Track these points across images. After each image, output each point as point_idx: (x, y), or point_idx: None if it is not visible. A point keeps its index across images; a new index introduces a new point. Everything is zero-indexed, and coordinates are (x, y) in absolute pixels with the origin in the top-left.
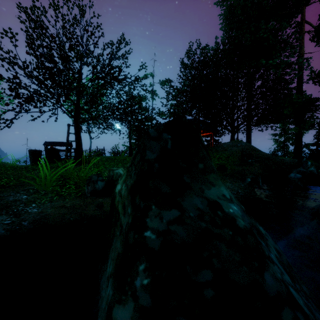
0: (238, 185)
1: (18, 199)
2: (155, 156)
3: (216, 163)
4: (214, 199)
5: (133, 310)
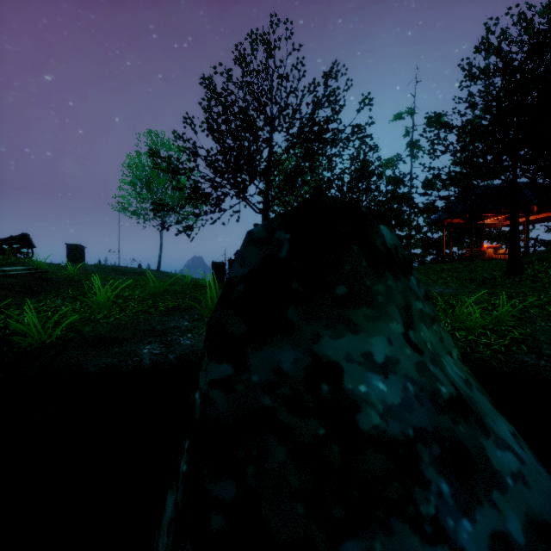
0: None
1: (178, 326)
2: (245, 271)
3: None
4: (334, 359)
5: (174, 504)
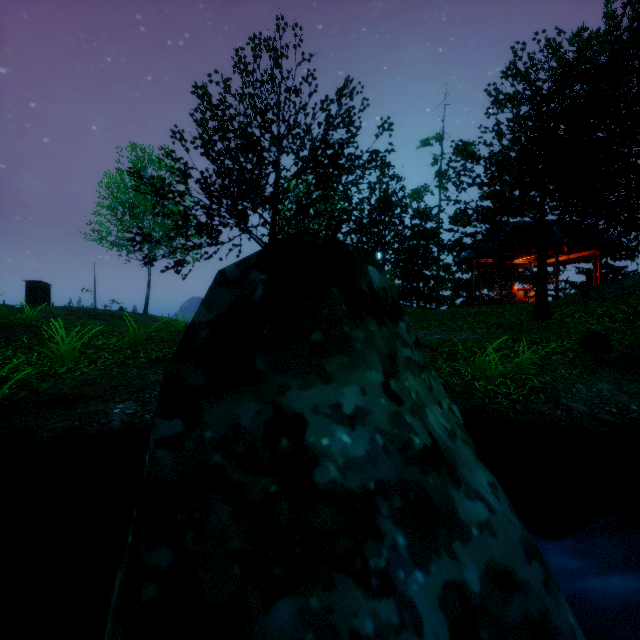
0: (637, 390)
1: (160, 380)
2: (212, 316)
3: (589, 330)
4: (299, 412)
5: (119, 583)
